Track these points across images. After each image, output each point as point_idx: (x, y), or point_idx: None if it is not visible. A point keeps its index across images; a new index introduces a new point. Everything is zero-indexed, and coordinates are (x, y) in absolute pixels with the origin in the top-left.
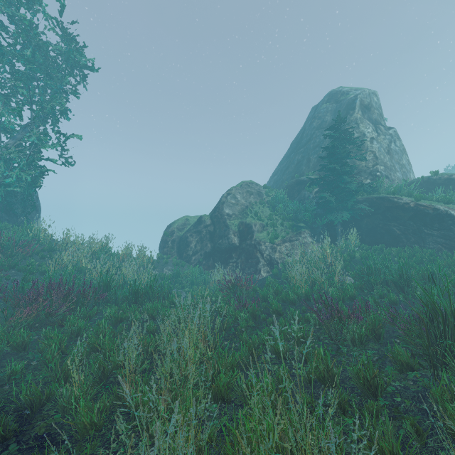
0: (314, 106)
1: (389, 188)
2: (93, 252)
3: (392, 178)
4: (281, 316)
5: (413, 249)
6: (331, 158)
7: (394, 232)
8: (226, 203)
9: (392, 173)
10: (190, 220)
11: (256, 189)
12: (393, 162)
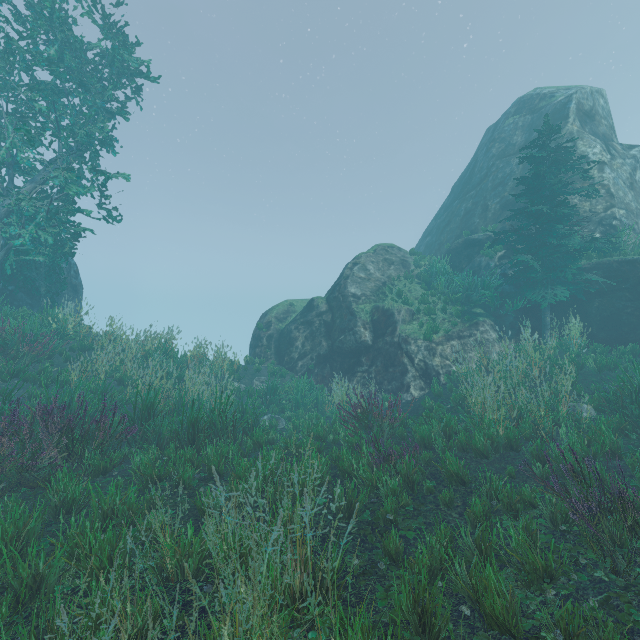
0: (491, 126)
1: None
2: (147, 352)
3: None
4: (464, 484)
5: None
6: (532, 197)
7: None
8: (351, 278)
9: None
10: (295, 305)
11: (398, 256)
12: None
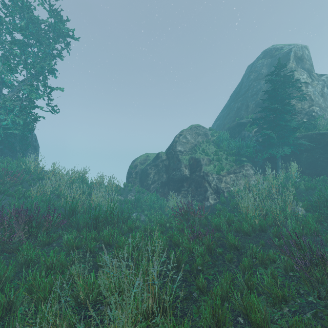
0: (250, 64)
1: (327, 125)
2: (72, 180)
3: (327, 117)
4: (238, 250)
5: None
6: (271, 100)
7: None
8: (178, 142)
9: (326, 113)
10: (150, 156)
11: (203, 131)
12: (327, 104)
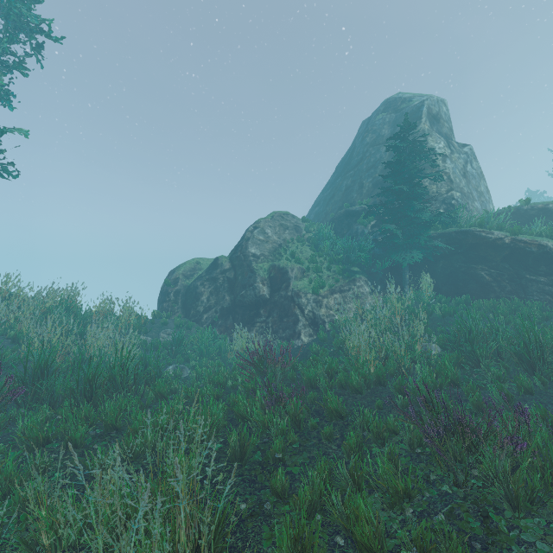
0: (366, 120)
1: (471, 219)
2: (48, 309)
3: (470, 208)
4: (342, 418)
5: (512, 302)
6: (396, 178)
7: (483, 279)
8: (252, 240)
9: (470, 203)
10: (202, 263)
11: (292, 222)
12: (470, 188)
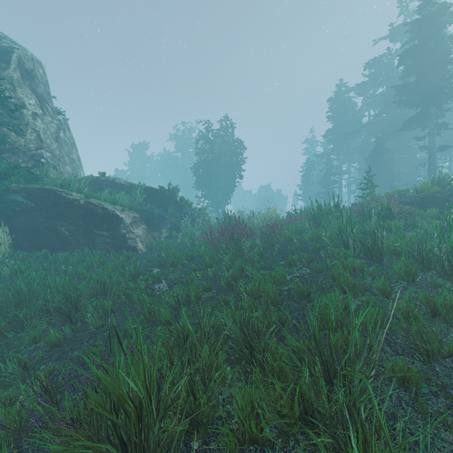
0: None
1: (58, 180)
2: None
3: (62, 170)
4: None
5: (83, 252)
6: None
7: (63, 234)
8: None
9: (62, 165)
10: None
11: None
12: (63, 152)
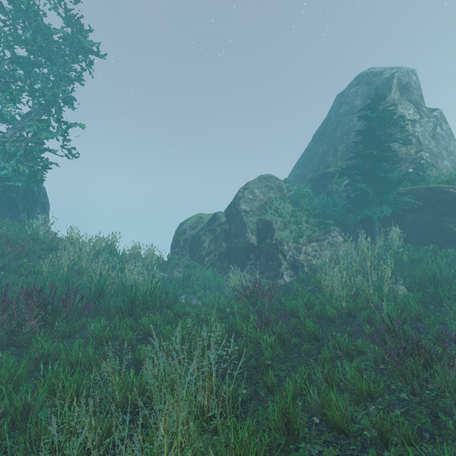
0: (340, 93)
1: (440, 177)
2: (97, 251)
3: (440, 166)
4: (318, 340)
5: None
6: (367, 144)
7: (451, 230)
8: (243, 199)
9: (439, 161)
10: (203, 217)
11: (276, 183)
12: (440, 148)
